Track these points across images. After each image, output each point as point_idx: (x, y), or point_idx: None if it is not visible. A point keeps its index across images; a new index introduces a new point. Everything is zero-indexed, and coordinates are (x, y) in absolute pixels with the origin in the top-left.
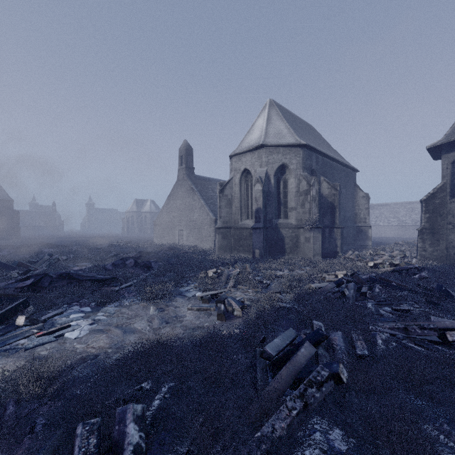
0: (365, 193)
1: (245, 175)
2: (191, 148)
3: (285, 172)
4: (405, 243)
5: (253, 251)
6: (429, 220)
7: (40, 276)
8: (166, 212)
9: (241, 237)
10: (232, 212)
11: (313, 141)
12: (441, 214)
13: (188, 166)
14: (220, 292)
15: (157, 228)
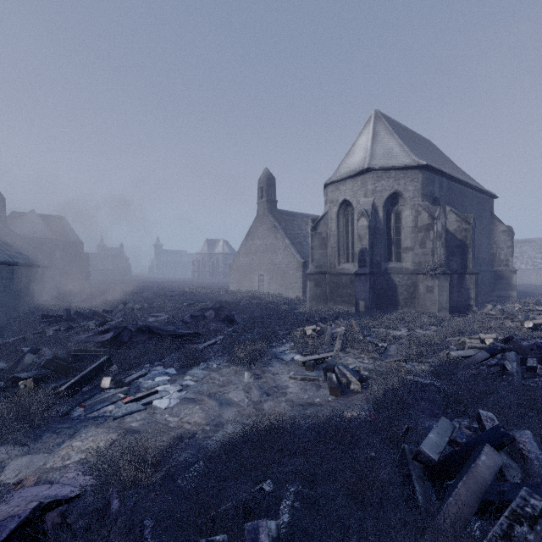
0: (506, 227)
1: (344, 208)
2: (273, 178)
3: (397, 202)
4: None
5: (356, 303)
6: None
7: (119, 330)
8: (243, 254)
9: (339, 284)
10: (327, 254)
11: (434, 161)
12: None
13: (269, 198)
14: (326, 357)
15: (233, 273)
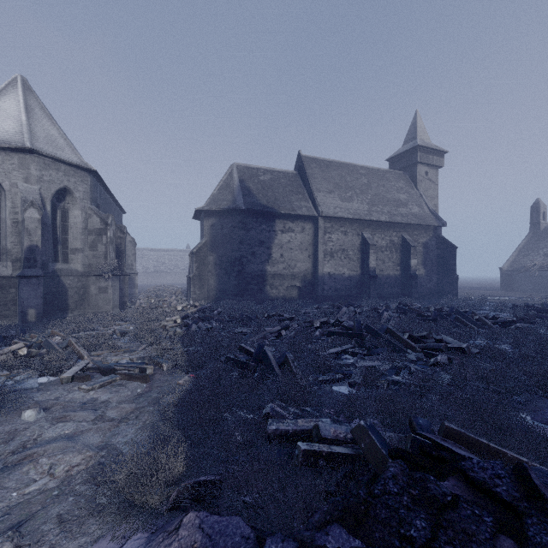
0: (132, 238)
1: None
2: None
3: (65, 199)
4: (158, 289)
5: (24, 312)
6: (198, 269)
7: None
8: None
9: None
10: None
11: None
12: (205, 264)
13: None
14: (86, 365)
15: None
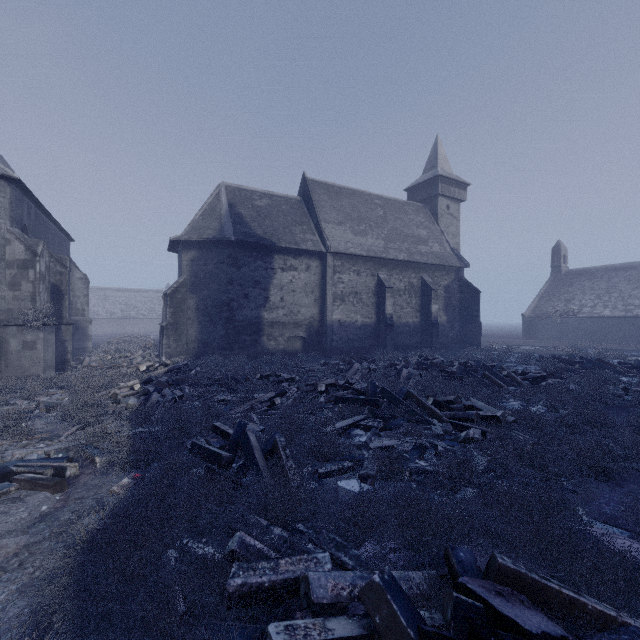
0: (83, 274)
1: None
2: None
3: None
4: (122, 341)
5: None
6: (174, 315)
7: None
8: None
9: None
10: None
11: None
12: (183, 309)
13: None
14: None
15: None
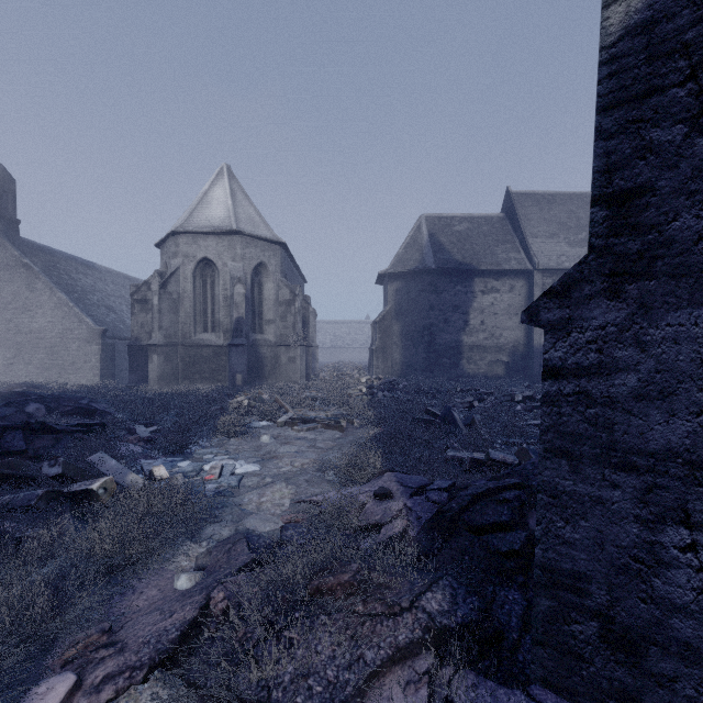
0: (313, 309)
1: (202, 267)
2: (12, 179)
3: (260, 273)
4: (337, 365)
5: (234, 377)
6: (381, 340)
7: None
8: None
9: (198, 358)
10: (179, 321)
11: None
12: (389, 335)
13: (4, 213)
14: (292, 416)
15: None
